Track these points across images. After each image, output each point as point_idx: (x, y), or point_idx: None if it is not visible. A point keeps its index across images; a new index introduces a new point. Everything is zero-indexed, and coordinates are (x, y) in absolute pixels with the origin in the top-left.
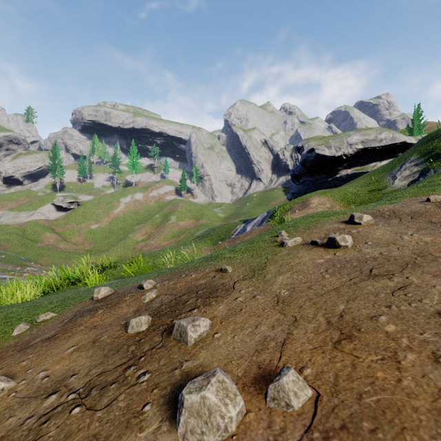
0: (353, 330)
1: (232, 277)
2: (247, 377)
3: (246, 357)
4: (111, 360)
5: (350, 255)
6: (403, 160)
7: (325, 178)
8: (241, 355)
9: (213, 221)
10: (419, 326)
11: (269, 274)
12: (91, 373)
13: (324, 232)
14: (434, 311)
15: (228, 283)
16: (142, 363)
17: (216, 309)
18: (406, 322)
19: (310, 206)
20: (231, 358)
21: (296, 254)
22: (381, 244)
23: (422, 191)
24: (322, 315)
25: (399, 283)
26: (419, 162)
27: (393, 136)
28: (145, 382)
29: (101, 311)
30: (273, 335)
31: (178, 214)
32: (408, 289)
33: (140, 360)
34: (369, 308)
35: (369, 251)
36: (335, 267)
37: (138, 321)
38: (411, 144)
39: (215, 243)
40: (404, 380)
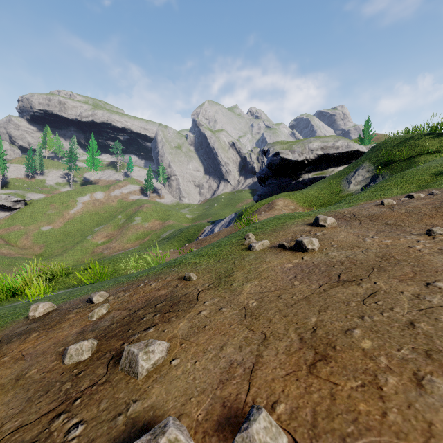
0: (328, 348)
1: (196, 286)
2: (208, 422)
3: (208, 391)
4: (35, 405)
5: (318, 260)
6: (357, 167)
7: (289, 181)
8: (203, 388)
9: (181, 222)
10: (395, 340)
11: (236, 282)
12: (3, 430)
13: (291, 235)
14: (407, 321)
15: (191, 293)
16: (77, 408)
17: (175, 327)
18: (381, 336)
19: (275, 208)
20: (191, 394)
21: (264, 259)
22: (346, 247)
23: (375, 195)
24: (294, 331)
25: (368, 289)
26: (370, 168)
27: (348, 144)
28: (75, 438)
29: (35, 334)
30: (240, 359)
31: (143, 215)
32: (378, 296)
33: (74, 403)
34: (342, 320)
35: (336, 254)
36: (304, 273)
37: (79, 348)
38: (363, 152)
39: (182, 245)
40: (389, 414)
